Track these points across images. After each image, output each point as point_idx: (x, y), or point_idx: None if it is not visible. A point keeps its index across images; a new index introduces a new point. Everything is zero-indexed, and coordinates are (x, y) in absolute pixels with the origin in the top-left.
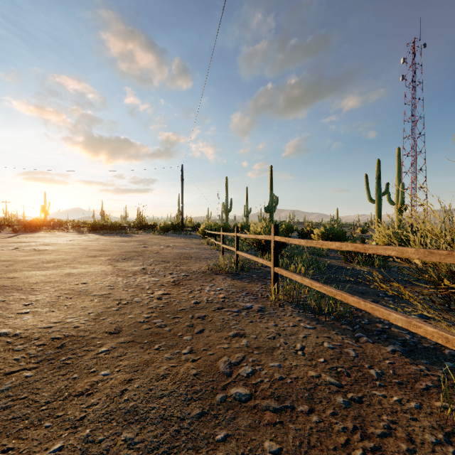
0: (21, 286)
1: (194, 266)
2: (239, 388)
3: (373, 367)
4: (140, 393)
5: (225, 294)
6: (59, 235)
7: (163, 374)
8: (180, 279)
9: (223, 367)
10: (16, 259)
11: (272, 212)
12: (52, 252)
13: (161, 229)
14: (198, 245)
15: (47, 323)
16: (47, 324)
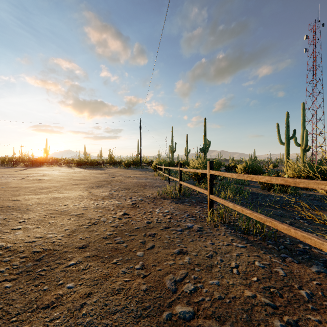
0: (20, 207)
1: (148, 192)
2: (183, 306)
3: (302, 288)
4: (96, 308)
5: (171, 216)
6: (55, 169)
7: (117, 288)
8: (137, 203)
9: (169, 283)
10: (22, 186)
11: (206, 152)
12: (47, 181)
13: (125, 164)
14: (151, 176)
15: (33, 238)
16: (32, 239)
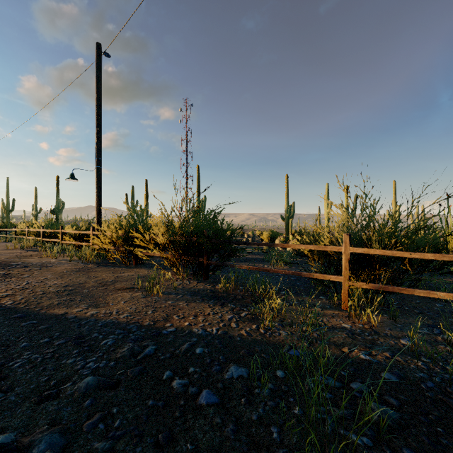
0: None
1: None
2: None
3: None
4: None
5: None
6: None
7: None
8: None
9: None
10: None
11: (59, 214)
12: None
13: None
14: None
15: None
16: None
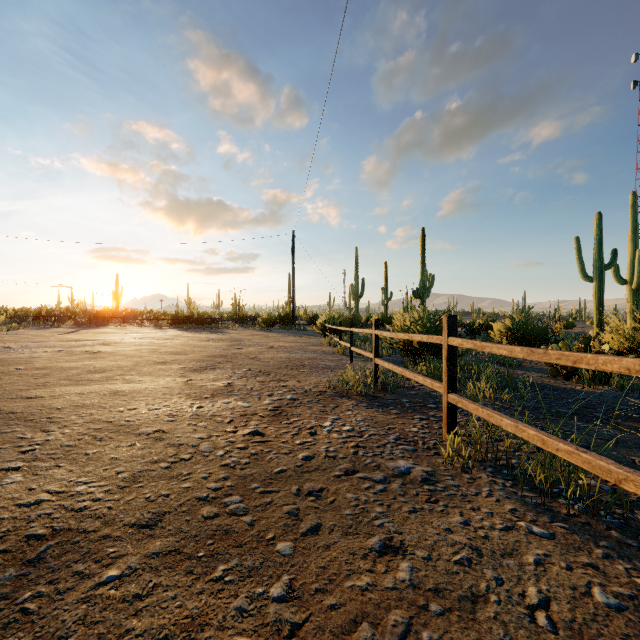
0: (35, 414)
1: (307, 381)
2: None
3: None
4: None
5: (359, 440)
6: (130, 331)
7: None
8: (283, 405)
9: None
10: (56, 365)
11: (424, 297)
12: (108, 356)
13: (264, 322)
14: (315, 346)
15: (39, 494)
16: (37, 498)
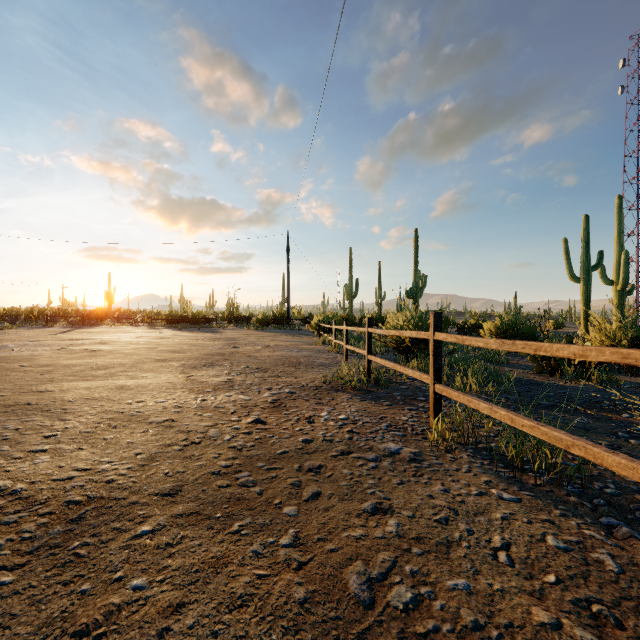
0: (50, 406)
1: (304, 377)
2: None
3: None
4: None
5: (353, 427)
6: (124, 330)
7: (241, 594)
8: (282, 398)
9: (356, 584)
10: (58, 363)
11: (417, 297)
12: (108, 354)
13: (259, 322)
14: (310, 345)
15: (69, 470)
16: (68, 473)
